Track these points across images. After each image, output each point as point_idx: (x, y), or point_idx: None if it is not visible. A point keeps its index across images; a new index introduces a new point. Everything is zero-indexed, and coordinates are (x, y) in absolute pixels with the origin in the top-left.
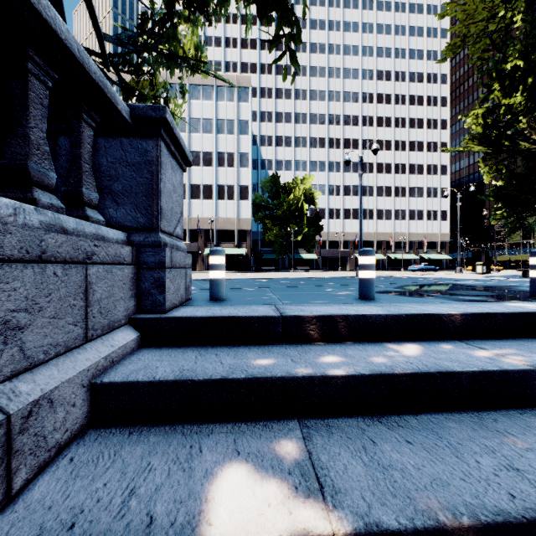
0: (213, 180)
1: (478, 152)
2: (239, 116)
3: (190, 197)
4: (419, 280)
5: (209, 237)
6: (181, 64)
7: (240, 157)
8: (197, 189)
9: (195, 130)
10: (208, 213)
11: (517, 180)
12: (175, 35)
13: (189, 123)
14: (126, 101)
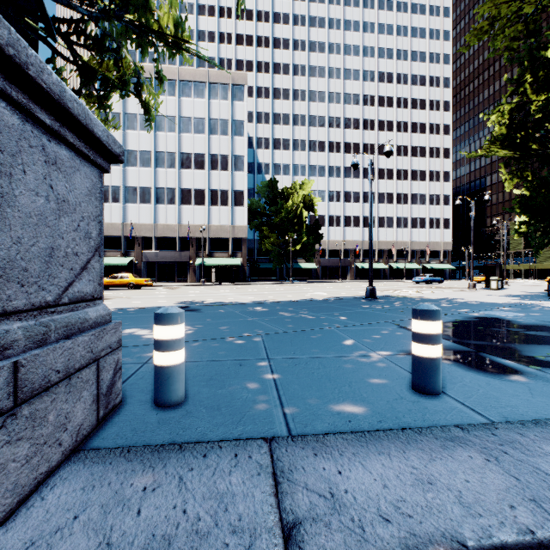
0: (205, 184)
1: (504, 156)
2: (233, 116)
3: (180, 202)
4: (443, 307)
5: (201, 246)
6: (152, 37)
7: (235, 159)
8: (188, 194)
9: (186, 130)
10: (199, 219)
11: (548, 189)
12: (147, 2)
13: (179, 122)
14: (85, 85)
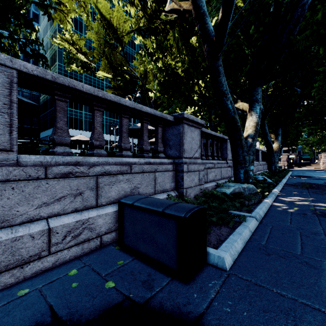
0: None
1: None
2: None
3: None
4: None
5: None
6: None
7: None
8: None
9: None
10: None
11: None
12: None
13: None
14: None
